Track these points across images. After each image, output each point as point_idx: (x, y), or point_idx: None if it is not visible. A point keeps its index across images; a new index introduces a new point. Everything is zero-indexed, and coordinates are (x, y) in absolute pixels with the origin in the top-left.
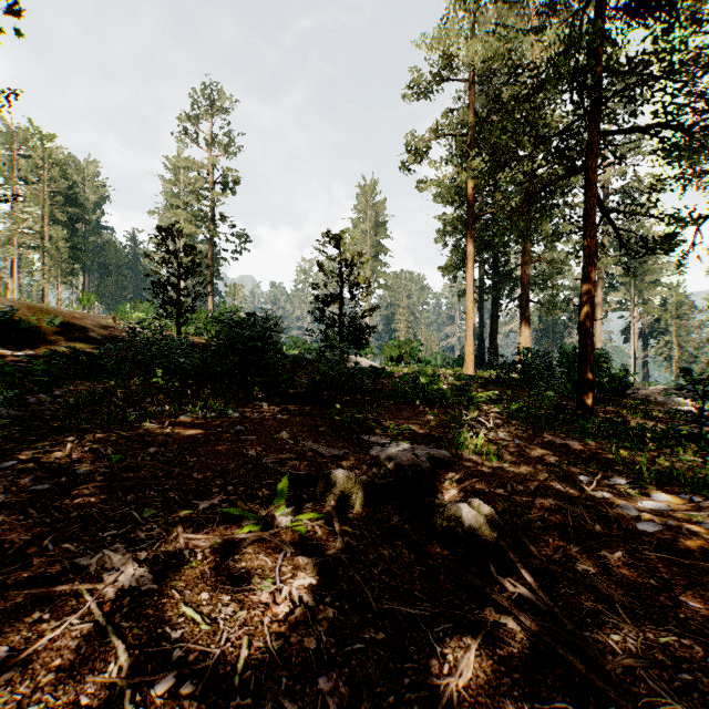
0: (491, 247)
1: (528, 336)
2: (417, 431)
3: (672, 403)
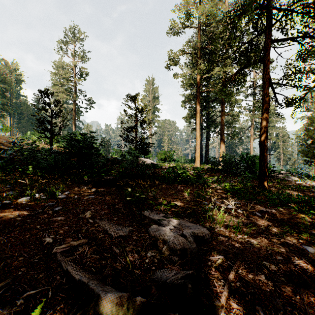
0: (206, 108)
1: (224, 149)
2: (179, 205)
3: (291, 180)
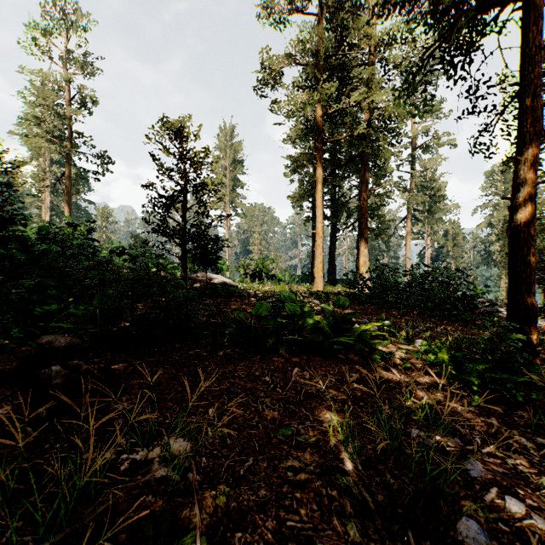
0: (331, 181)
1: (367, 255)
2: None
3: None
